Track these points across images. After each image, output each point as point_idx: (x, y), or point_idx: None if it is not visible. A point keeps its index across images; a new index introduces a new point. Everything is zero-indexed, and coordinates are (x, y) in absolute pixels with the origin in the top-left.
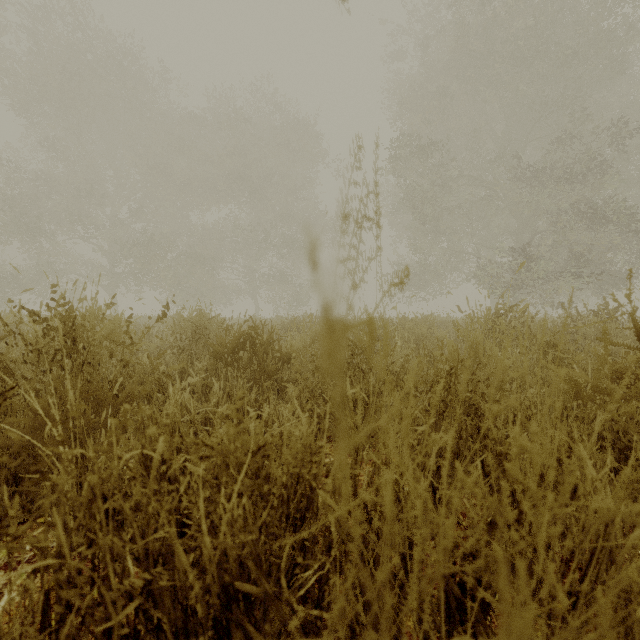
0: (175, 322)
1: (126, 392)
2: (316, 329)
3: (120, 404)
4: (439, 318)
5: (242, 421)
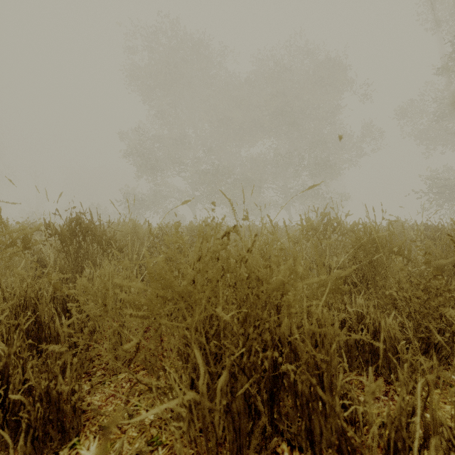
0: None
1: None
2: None
3: None
4: None
5: None
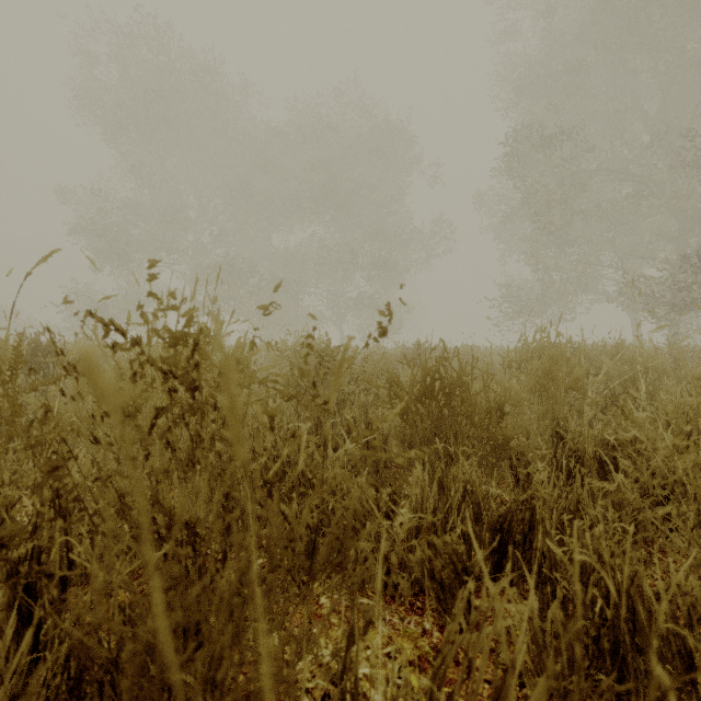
0: (296, 351)
1: (332, 534)
2: (537, 362)
3: (320, 570)
4: (598, 347)
5: (468, 537)
